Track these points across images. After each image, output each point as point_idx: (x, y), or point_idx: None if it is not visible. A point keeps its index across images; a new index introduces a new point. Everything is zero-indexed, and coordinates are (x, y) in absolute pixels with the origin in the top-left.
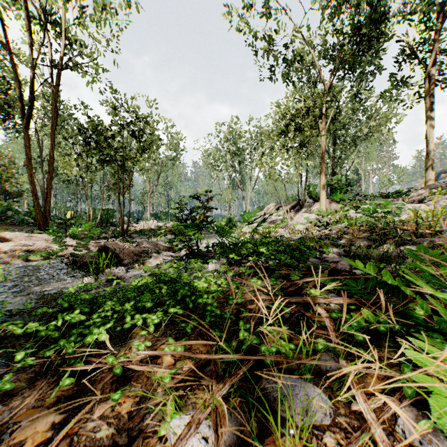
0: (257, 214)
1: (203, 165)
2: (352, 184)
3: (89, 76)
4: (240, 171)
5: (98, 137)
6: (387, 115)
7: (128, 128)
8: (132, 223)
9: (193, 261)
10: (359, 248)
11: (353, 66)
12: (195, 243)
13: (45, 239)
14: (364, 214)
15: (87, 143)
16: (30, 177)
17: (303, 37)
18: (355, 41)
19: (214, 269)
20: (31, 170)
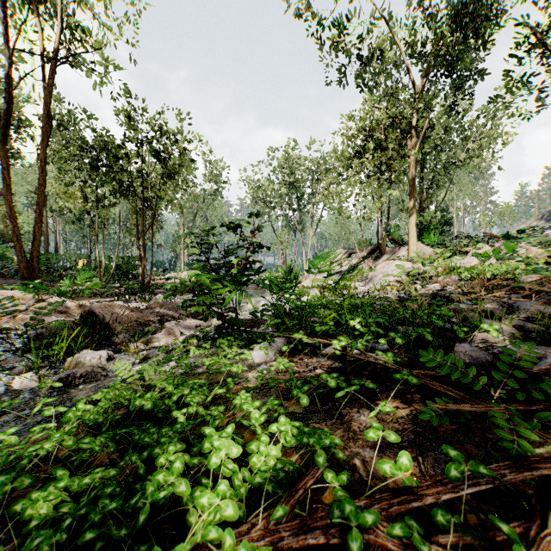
0: (321, 263)
1: (252, 202)
2: (450, 223)
3: (96, 75)
4: (299, 208)
5: (108, 159)
6: (490, 135)
7: (150, 147)
8: (157, 275)
9: (226, 344)
10: (529, 318)
11: (452, 63)
12: (233, 307)
13: (18, 297)
14: (512, 258)
15: (95, 167)
16: (9, 210)
17: (386, 22)
18: (455, 29)
19: (263, 360)
20: (11, 200)
